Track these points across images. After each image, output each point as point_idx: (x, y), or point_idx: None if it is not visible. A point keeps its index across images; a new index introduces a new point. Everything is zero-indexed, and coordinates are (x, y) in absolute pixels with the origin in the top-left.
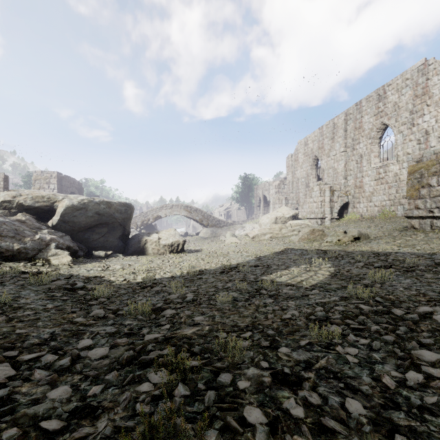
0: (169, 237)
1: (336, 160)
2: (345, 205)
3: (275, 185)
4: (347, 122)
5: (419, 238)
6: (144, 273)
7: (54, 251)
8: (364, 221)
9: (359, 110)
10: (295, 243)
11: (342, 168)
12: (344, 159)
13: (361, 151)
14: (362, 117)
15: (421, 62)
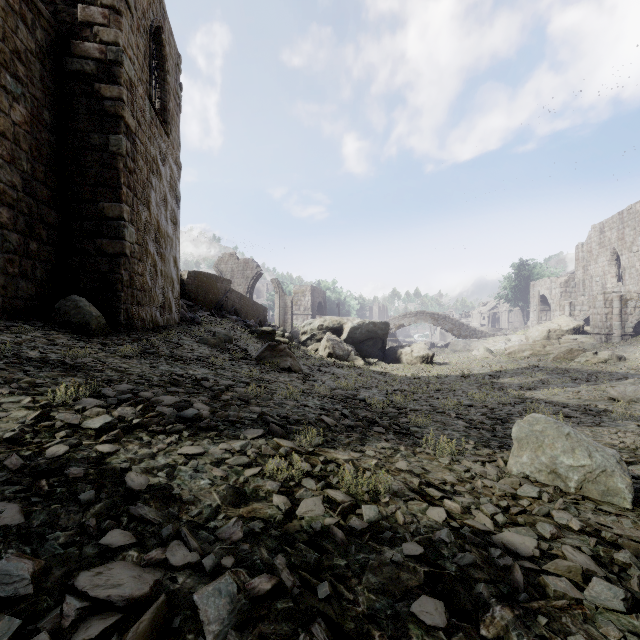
0: (420, 350)
1: (638, 259)
2: None
3: (559, 283)
4: None
5: None
6: (410, 373)
7: (355, 357)
8: None
9: None
10: (548, 361)
11: None
12: None
13: None
14: None
15: None
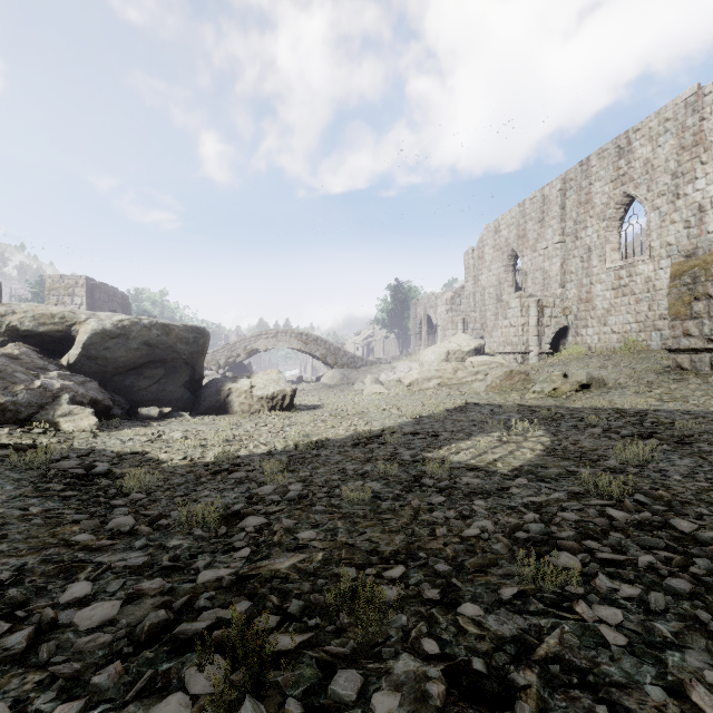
0: (268, 384)
1: (547, 257)
2: (562, 332)
3: (446, 298)
4: (566, 193)
5: (692, 386)
6: (221, 446)
7: (67, 407)
8: (595, 357)
9: (585, 173)
10: (481, 393)
11: (558, 270)
12: (560, 254)
13: (590, 241)
14: (591, 184)
15: (692, 91)
